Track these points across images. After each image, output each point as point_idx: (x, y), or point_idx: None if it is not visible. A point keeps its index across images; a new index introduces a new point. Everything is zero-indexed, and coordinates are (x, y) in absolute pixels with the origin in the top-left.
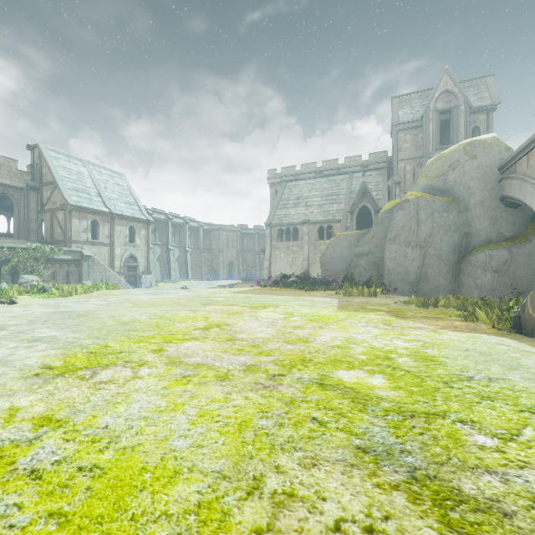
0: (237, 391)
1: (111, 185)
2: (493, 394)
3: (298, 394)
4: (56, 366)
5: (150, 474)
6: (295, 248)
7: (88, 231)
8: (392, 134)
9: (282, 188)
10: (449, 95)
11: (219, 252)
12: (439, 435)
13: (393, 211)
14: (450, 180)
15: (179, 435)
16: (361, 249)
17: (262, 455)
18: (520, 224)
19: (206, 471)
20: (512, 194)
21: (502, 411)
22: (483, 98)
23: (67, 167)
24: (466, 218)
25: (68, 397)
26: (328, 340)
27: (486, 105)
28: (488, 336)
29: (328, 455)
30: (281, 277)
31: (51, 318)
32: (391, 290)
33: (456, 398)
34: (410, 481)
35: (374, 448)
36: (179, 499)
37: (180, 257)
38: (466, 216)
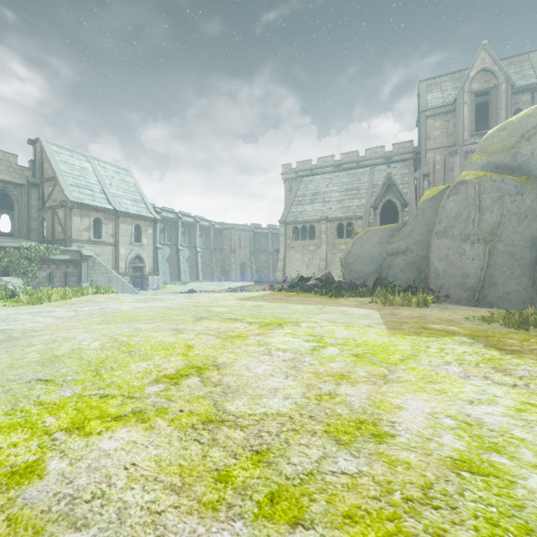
0: None
1: (117, 182)
2: None
3: None
4: None
5: None
6: (312, 248)
7: (90, 230)
8: (418, 122)
9: (297, 184)
10: (486, 74)
11: (231, 253)
12: None
13: (437, 198)
14: (524, 154)
15: None
16: (396, 246)
17: None
18: None
19: None
20: None
21: None
22: (527, 76)
23: (69, 162)
24: None
25: None
26: (426, 431)
27: (531, 84)
28: None
29: None
30: (298, 279)
31: None
32: (440, 297)
33: None
34: None
35: None
36: None
37: (190, 258)
38: None
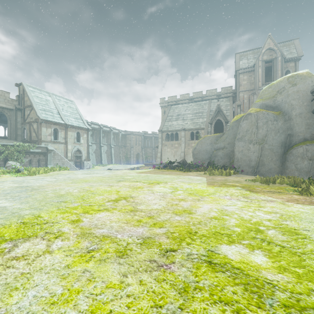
0: (133, 272)
1: (66, 108)
2: None
3: (190, 276)
4: None
5: None
6: (176, 145)
7: (51, 135)
8: (235, 76)
9: (168, 109)
10: (271, 51)
11: (131, 148)
12: None
13: (239, 121)
14: (278, 100)
15: None
16: (219, 145)
17: None
18: None
19: None
20: None
21: None
22: (292, 52)
23: (39, 97)
24: (290, 125)
25: None
26: (206, 212)
27: (294, 57)
28: None
29: None
30: (168, 162)
31: (12, 191)
32: (239, 171)
33: None
34: None
35: None
36: None
37: (107, 151)
38: (289, 123)
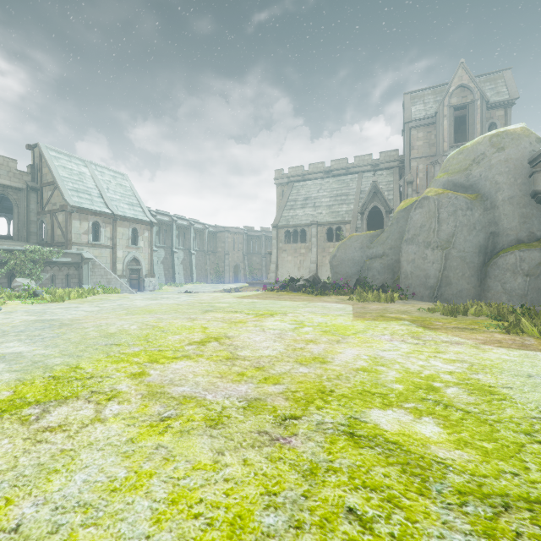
0: (233, 448)
1: (113, 186)
2: None
3: (320, 454)
4: None
5: None
6: (303, 251)
7: (89, 233)
8: (403, 132)
9: (289, 189)
10: (464, 90)
11: (225, 255)
12: None
13: (409, 209)
14: (475, 175)
15: None
16: (374, 251)
17: None
18: None
19: None
20: None
21: None
22: (500, 92)
23: (68, 167)
24: (493, 216)
25: None
26: (350, 360)
27: (504, 100)
28: None
29: None
30: (288, 280)
31: (29, 327)
32: (408, 295)
33: None
34: None
35: None
36: None
37: (184, 260)
38: (492, 214)
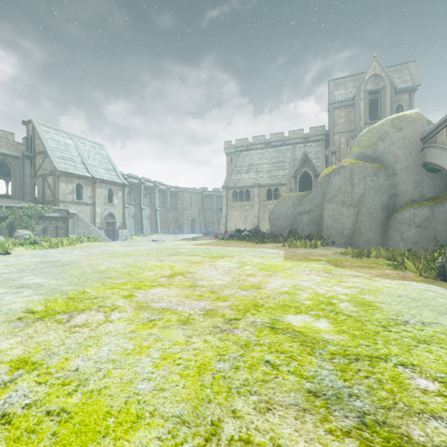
0: (197, 335)
1: (93, 155)
2: (428, 337)
3: (251, 337)
4: (38, 310)
5: (114, 419)
6: (247, 207)
7: (73, 193)
8: (329, 111)
9: (236, 157)
10: (377, 78)
11: (183, 211)
12: (383, 378)
13: (330, 175)
14: (380, 149)
15: (143, 378)
16: (303, 208)
17: (219, 398)
18: (439, 186)
19: (166, 416)
20: (433, 161)
21: (439, 355)
22: (406, 80)
23: (56, 139)
24: (394, 181)
25: (45, 340)
26: (277, 287)
27: (409, 87)
28: (417, 283)
29: (281, 399)
30: (235, 231)
31: (38, 266)
32: (329, 243)
33: (394, 341)
34: (360, 426)
35: (324, 392)
36: (139, 446)
37: (150, 215)
38: (393, 179)
